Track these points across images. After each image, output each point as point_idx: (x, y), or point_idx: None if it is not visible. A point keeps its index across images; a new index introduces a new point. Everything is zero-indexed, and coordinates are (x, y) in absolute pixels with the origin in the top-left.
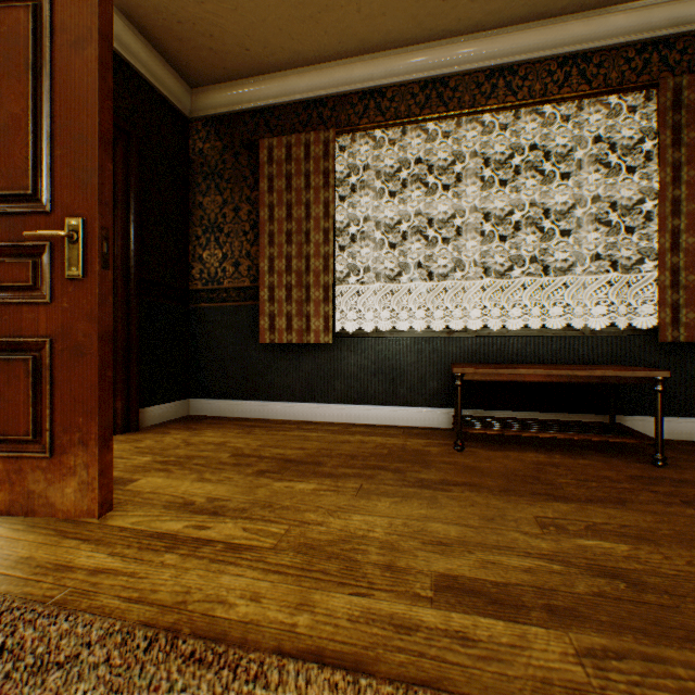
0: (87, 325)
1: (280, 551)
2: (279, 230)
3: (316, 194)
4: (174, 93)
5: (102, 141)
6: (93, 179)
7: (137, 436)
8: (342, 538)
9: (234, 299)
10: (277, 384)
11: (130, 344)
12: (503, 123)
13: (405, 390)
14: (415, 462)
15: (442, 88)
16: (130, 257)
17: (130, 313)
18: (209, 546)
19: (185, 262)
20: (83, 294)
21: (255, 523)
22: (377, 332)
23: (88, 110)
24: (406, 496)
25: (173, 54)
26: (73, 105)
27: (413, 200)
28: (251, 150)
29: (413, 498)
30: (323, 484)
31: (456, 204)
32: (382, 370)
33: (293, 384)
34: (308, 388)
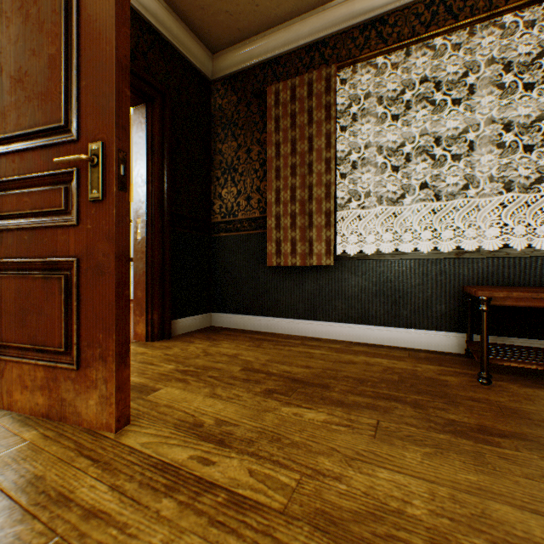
0: (106, 245)
1: (292, 520)
2: (284, 165)
3: (318, 128)
4: (198, 60)
5: (118, 66)
6: (111, 103)
7: (168, 343)
8: (370, 510)
9: (246, 228)
10: (282, 303)
11: (164, 267)
12: (527, 21)
13: (408, 312)
14: (434, 394)
15: (450, 0)
16: (164, 196)
17: (164, 241)
18: (209, 494)
19: (207, 199)
20: (102, 216)
21: (262, 465)
22: (377, 255)
23: (106, 37)
24: (440, 447)
25: (197, 24)
26: (94, 36)
27: (414, 124)
28: (260, 98)
29: (450, 452)
30: (333, 416)
31: (466, 120)
32: (383, 292)
33: (297, 303)
34: (310, 306)
